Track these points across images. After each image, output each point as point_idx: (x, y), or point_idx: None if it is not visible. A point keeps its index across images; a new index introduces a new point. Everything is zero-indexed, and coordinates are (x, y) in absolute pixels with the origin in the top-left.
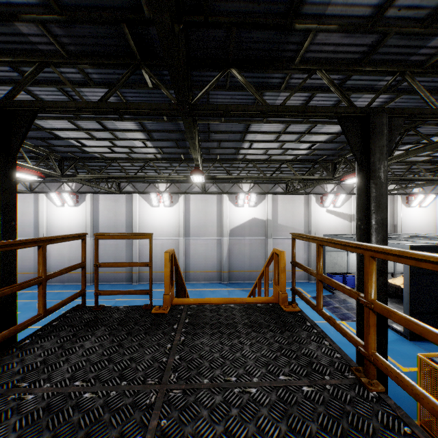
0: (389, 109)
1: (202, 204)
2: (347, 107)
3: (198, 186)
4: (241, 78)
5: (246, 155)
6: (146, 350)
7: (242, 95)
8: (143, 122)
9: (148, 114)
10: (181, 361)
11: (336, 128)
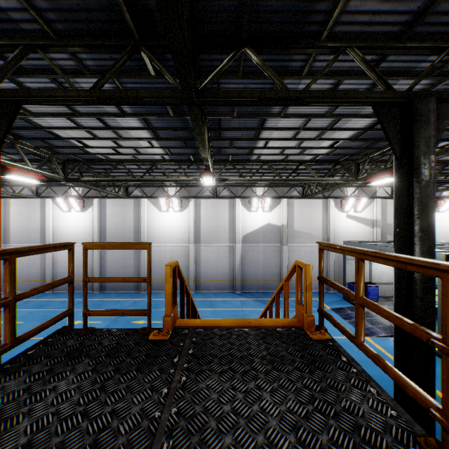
0: (436, 93)
1: (214, 209)
2: (384, 91)
3: (209, 190)
4: (256, 59)
5: (260, 156)
6: (134, 398)
7: (257, 83)
8: (147, 119)
9: (148, 103)
10: (178, 417)
11: (363, 122)
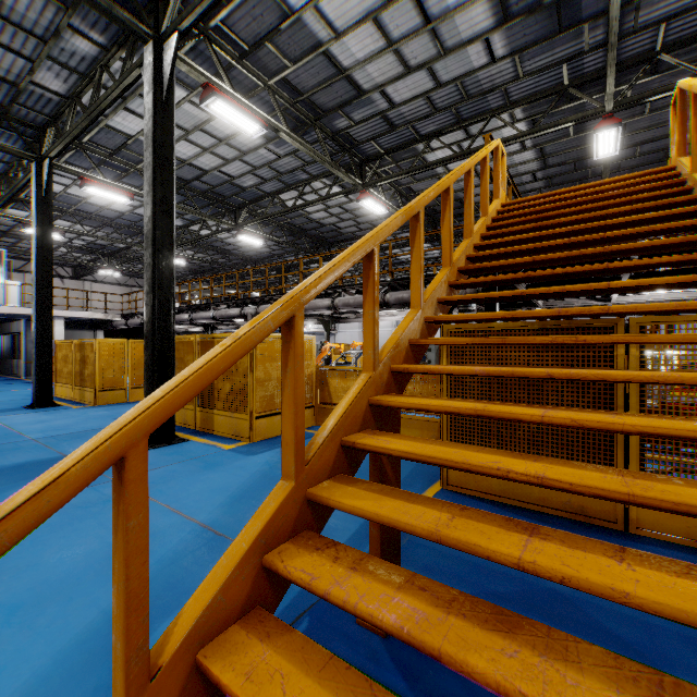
0: None
1: None
2: None
3: None
4: None
5: None
6: None
7: None
8: None
9: None
10: None
11: None
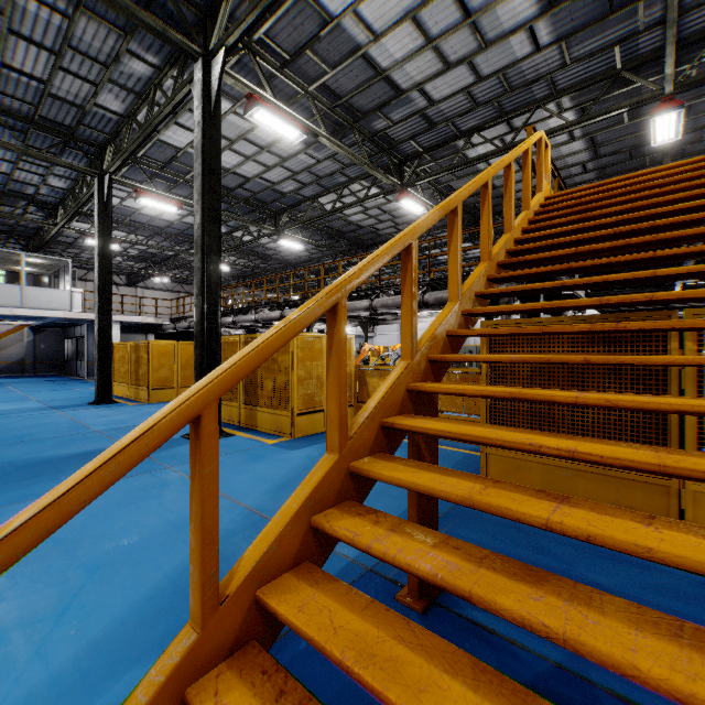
0: None
1: None
2: None
3: None
4: None
5: None
6: None
7: None
8: None
9: None
10: None
11: None
